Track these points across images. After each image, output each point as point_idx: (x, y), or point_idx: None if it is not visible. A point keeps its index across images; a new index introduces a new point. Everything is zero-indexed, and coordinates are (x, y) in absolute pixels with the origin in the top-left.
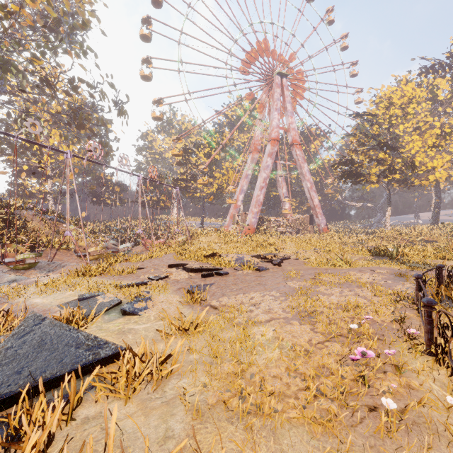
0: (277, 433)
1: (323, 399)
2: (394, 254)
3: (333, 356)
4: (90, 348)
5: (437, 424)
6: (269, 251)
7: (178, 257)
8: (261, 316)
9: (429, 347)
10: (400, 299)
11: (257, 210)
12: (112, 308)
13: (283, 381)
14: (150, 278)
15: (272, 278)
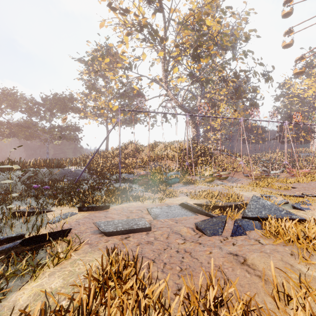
0: None
1: None
2: None
3: None
4: (286, 213)
5: None
6: None
7: None
8: None
9: None
10: None
11: None
12: (284, 204)
13: None
14: (304, 194)
15: None
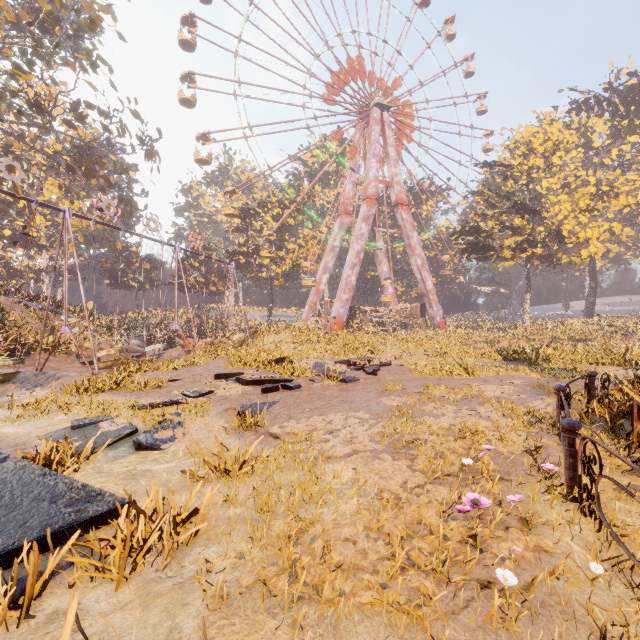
0: (340, 629)
1: (414, 573)
2: (533, 358)
3: (435, 506)
4: (73, 502)
5: (575, 605)
6: (362, 355)
7: (230, 363)
8: (339, 448)
9: (571, 489)
10: (537, 420)
11: (348, 297)
12: (123, 440)
13: (358, 546)
14: (185, 394)
15: (362, 393)
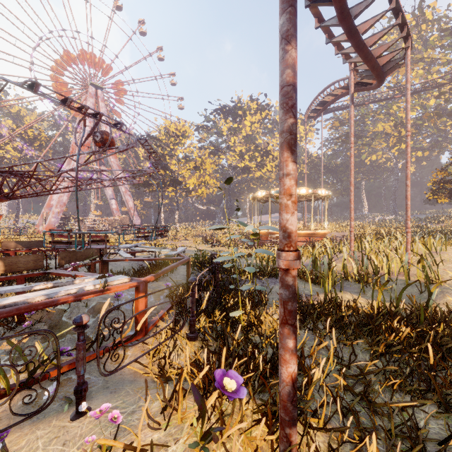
0: None
1: None
2: None
3: None
4: None
5: None
6: None
7: None
8: None
9: None
10: None
11: (59, 210)
12: None
13: None
14: None
15: None
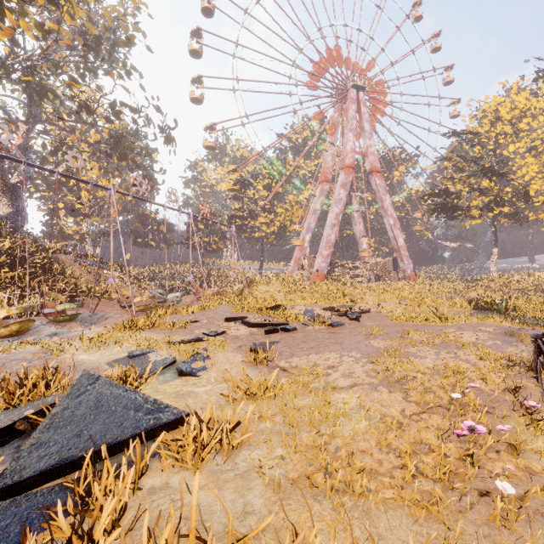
0: (371, 515)
1: (424, 479)
2: (503, 308)
3: (432, 430)
4: (150, 412)
5: None
6: (343, 303)
7: (235, 309)
8: (341, 380)
9: None
10: (514, 364)
11: (328, 253)
12: (167, 368)
13: (374, 456)
14: (205, 333)
15: (349, 336)
